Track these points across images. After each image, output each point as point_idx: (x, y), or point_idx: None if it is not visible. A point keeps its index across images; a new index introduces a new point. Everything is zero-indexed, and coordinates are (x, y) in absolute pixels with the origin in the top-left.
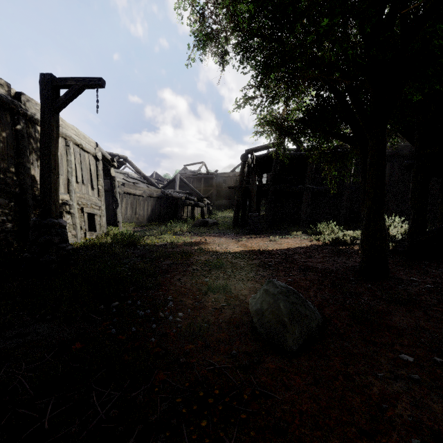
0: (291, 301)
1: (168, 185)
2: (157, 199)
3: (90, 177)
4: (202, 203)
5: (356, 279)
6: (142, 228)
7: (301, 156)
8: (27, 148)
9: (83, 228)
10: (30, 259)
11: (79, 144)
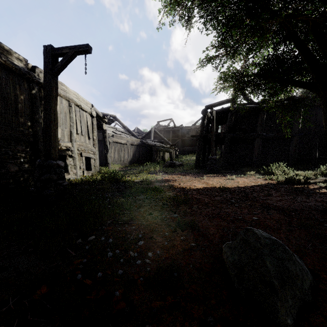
0: (277, 256)
1: (145, 136)
2: (137, 146)
3: (87, 130)
4: (170, 149)
5: (326, 221)
6: (126, 168)
7: (253, 109)
8: (39, 107)
9: (82, 168)
10: (35, 192)
11: (79, 105)
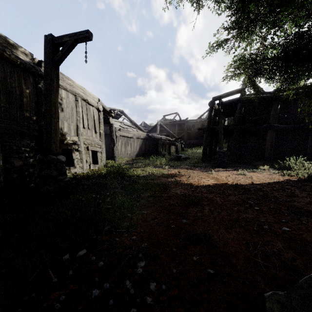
0: None
1: (152, 130)
2: (143, 139)
3: (94, 124)
4: (176, 142)
5: None
6: (132, 161)
7: (265, 98)
8: None
9: (88, 161)
10: (35, 188)
11: (85, 99)
